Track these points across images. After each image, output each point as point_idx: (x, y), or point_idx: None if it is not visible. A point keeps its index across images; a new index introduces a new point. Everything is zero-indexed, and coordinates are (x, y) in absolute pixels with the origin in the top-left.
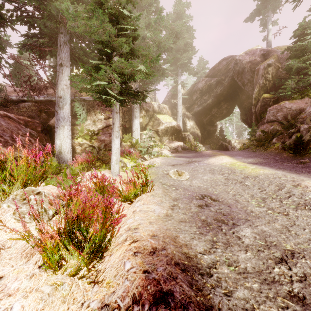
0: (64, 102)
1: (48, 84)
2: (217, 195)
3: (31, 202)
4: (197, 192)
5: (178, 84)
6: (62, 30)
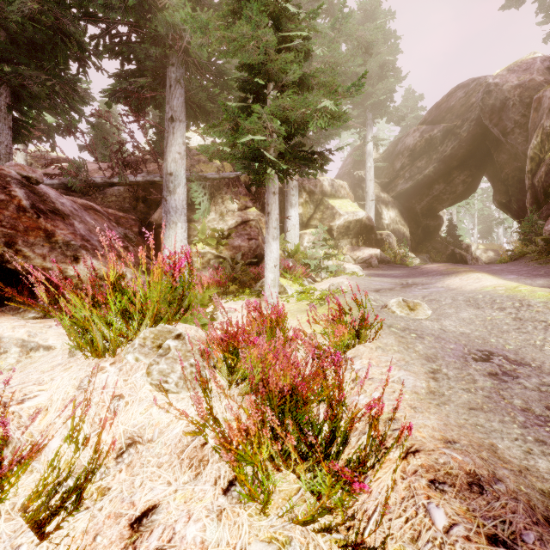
0: (177, 183)
1: (146, 155)
2: (517, 353)
3: (171, 353)
4: (467, 345)
5: (367, 141)
6: (173, 60)
